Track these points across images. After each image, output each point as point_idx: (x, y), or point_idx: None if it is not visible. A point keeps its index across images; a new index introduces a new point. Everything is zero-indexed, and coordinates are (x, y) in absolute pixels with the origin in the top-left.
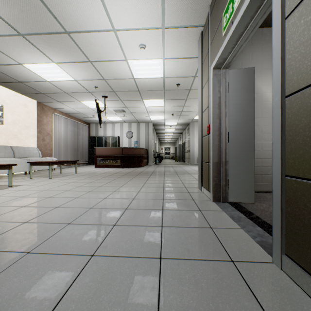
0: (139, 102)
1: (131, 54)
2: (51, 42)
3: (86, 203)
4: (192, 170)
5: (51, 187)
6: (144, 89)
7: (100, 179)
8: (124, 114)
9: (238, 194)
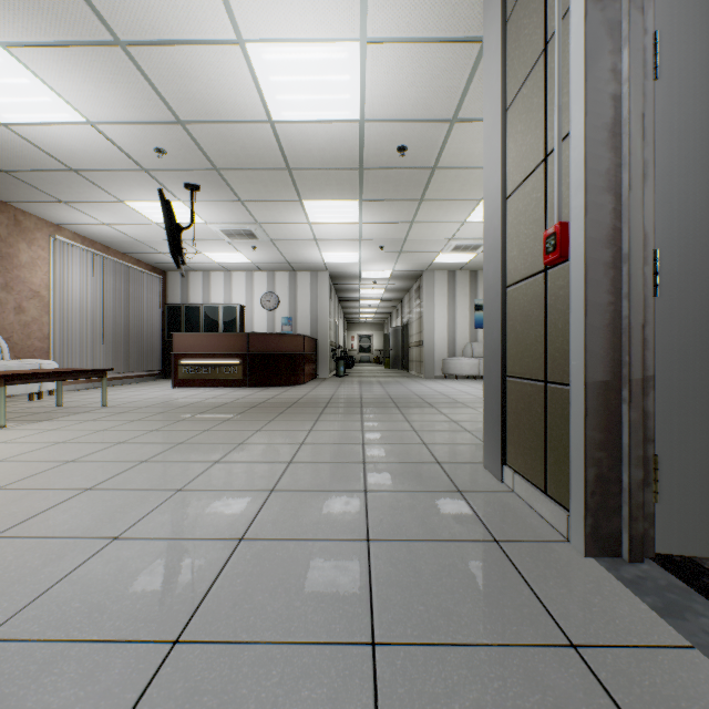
0: (291, 207)
1: (254, 13)
2: None
3: None
4: (435, 395)
5: None
6: (303, 162)
7: (162, 429)
8: (253, 246)
9: (697, 523)
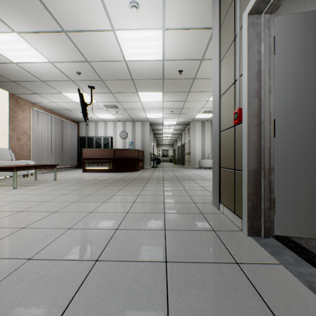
0: (133, 95)
1: (119, 19)
2: None
3: (28, 244)
4: (195, 175)
5: (0, 205)
6: (138, 77)
7: (80, 189)
8: (116, 111)
9: (290, 223)
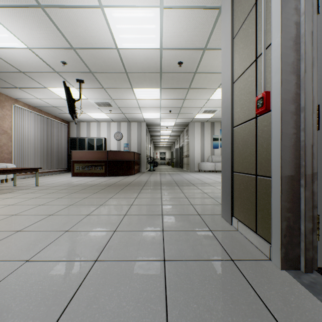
0: (127, 91)
1: None
2: None
3: None
4: (195, 180)
5: None
6: (133, 69)
7: (63, 197)
8: (110, 110)
9: None
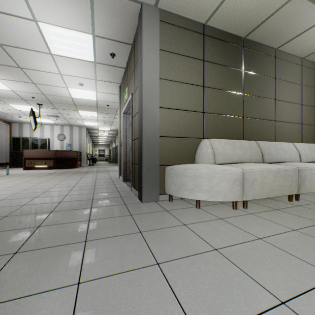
0: (74, 111)
1: (71, 85)
2: (1, 68)
3: (45, 187)
4: None
5: (0, 183)
6: (80, 104)
7: (41, 177)
8: (57, 119)
9: None
